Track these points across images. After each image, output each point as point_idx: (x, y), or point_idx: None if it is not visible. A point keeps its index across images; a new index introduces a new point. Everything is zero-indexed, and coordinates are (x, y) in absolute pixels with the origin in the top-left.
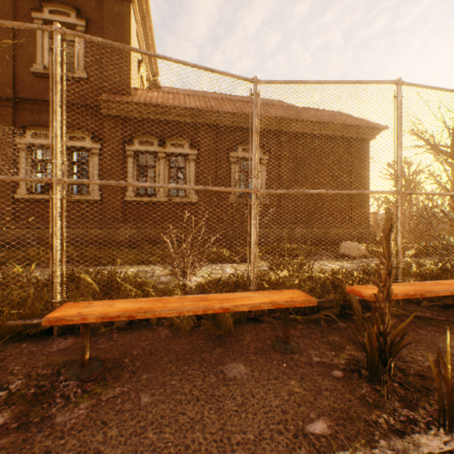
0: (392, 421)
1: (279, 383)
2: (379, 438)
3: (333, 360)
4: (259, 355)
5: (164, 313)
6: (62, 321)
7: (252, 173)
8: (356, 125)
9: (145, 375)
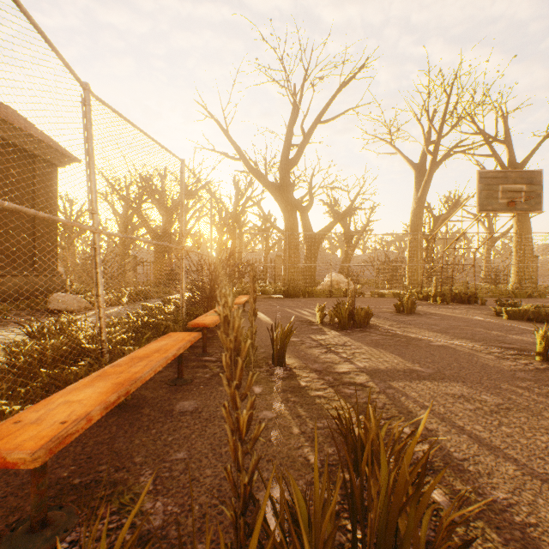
0: (265, 373)
1: (218, 392)
2: (272, 379)
3: (214, 371)
4: (179, 392)
5: (148, 375)
6: (66, 440)
7: (93, 207)
8: (45, 142)
9: (138, 458)
